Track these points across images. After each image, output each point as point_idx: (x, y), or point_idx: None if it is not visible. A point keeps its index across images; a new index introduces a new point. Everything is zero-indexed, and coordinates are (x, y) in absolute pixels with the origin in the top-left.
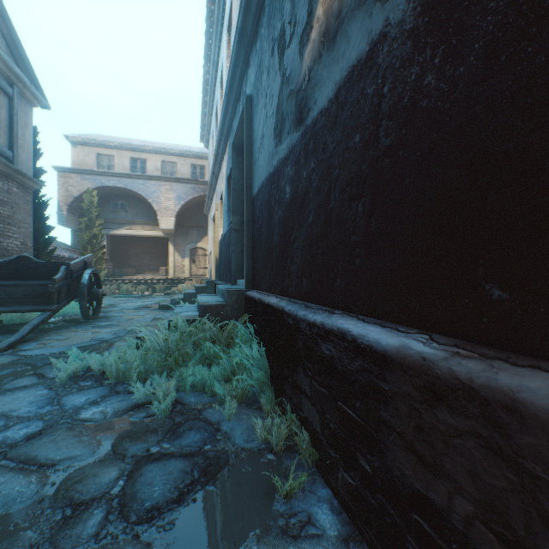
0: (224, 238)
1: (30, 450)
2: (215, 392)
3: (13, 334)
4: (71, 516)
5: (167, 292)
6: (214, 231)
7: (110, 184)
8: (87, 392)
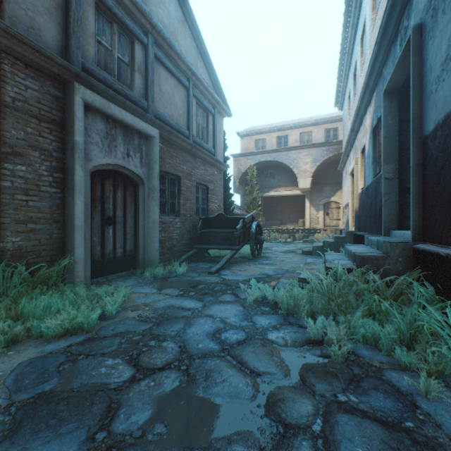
0: (366, 190)
1: (241, 354)
2: (390, 352)
3: (216, 263)
4: (283, 435)
5: (305, 239)
6: (351, 184)
7: (263, 159)
8: (268, 316)
